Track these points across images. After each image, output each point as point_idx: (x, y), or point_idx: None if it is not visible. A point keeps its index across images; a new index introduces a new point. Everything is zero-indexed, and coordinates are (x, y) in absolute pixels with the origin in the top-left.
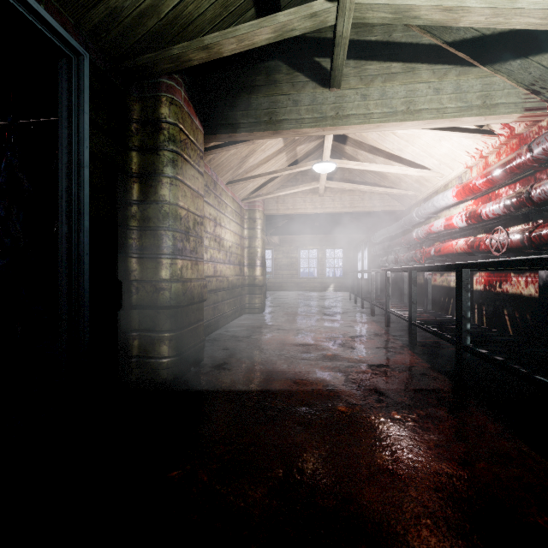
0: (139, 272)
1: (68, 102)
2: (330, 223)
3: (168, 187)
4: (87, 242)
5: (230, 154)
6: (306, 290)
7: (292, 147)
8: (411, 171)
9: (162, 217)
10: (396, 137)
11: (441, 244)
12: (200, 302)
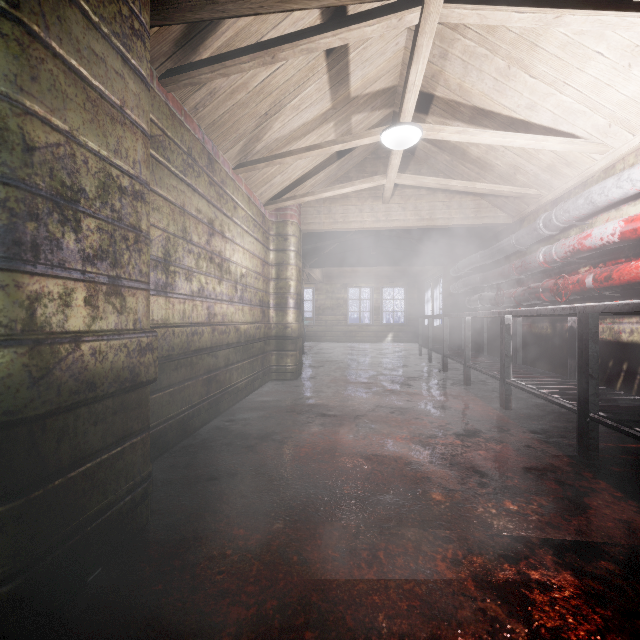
0: None
1: None
2: (392, 251)
3: None
4: None
5: (236, 102)
6: (357, 341)
7: (344, 114)
8: (552, 142)
9: None
10: (529, 78)
11: (609, 267)
12: (131, 390)
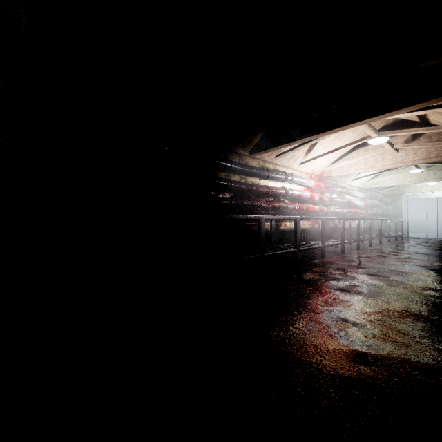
0: None
1: None
2: None
3: None
4: None
5: None
6: None
7: None
8: (317, 159)
9: None
10: (331, 140)
11: (305, 205)
12: None
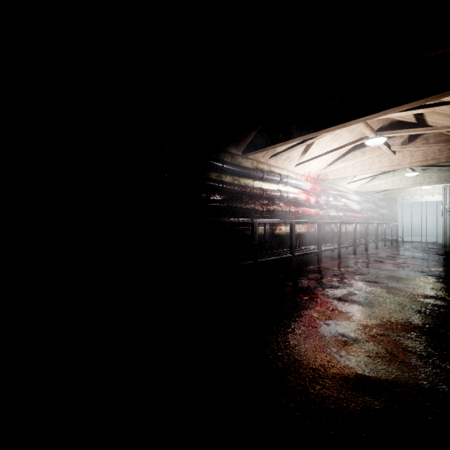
0: None
1: None
2: None
3: None
4: None
5: None
6: None
7: None
8: (313, 161)
9: None
10: (327, 141)
11: (301, 208)
12: None
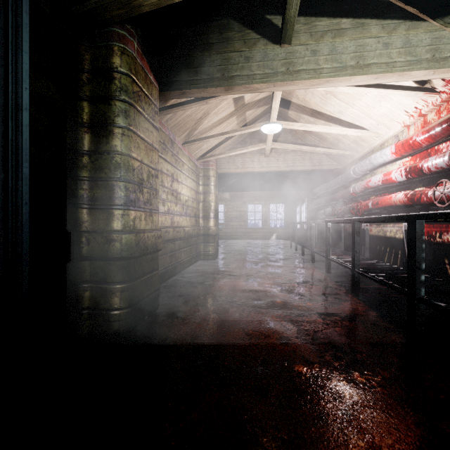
0: (91, 223)
1: (4, 39)
2: (274, 182)
3: (119, 137)
4: (27, 191)
5: (186, 115)
6: (253, 239)
7: (242, 112)
8: (350, 131)
9: (113, 168)
10: (337, 100)
11: (378, 198)
12: (155, 252)
